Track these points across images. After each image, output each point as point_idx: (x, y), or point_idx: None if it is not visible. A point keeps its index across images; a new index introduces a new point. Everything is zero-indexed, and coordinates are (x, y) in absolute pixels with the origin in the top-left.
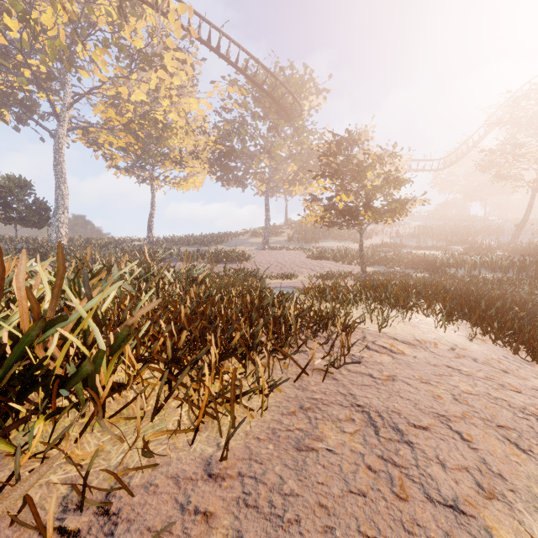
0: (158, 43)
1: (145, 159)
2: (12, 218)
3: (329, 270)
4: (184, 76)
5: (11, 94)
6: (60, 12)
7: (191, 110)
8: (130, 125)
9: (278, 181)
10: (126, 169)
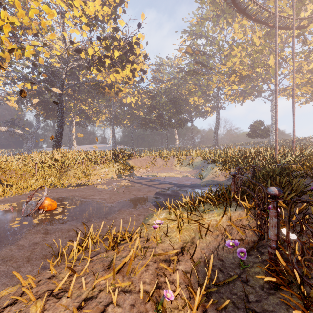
0: None
1: None
2: (257, 136)
3: None
4: None
5: (253, 89)
6: None
7: None
8: (308, 82)
9: None
10: (305, 102)
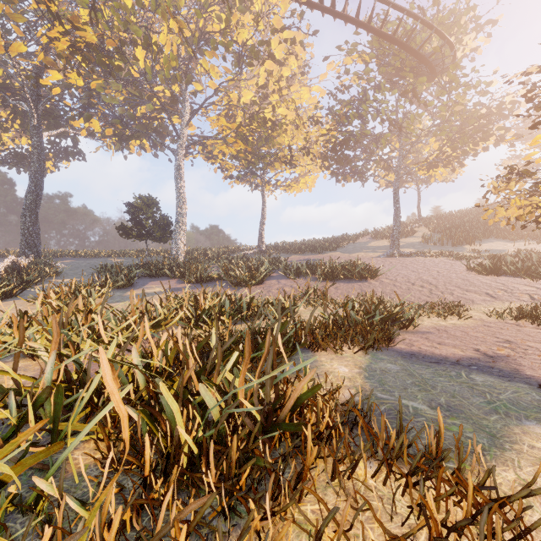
0: (264, 28)
1: (254, 164)
2: (142, 235)
3: (529, 297)
4: (294, 64)
5: (148, 125)
6: (173, 25)
7: (301, 102)
8: (239, 130)
9: (411, 167)
10: (238, 177)
